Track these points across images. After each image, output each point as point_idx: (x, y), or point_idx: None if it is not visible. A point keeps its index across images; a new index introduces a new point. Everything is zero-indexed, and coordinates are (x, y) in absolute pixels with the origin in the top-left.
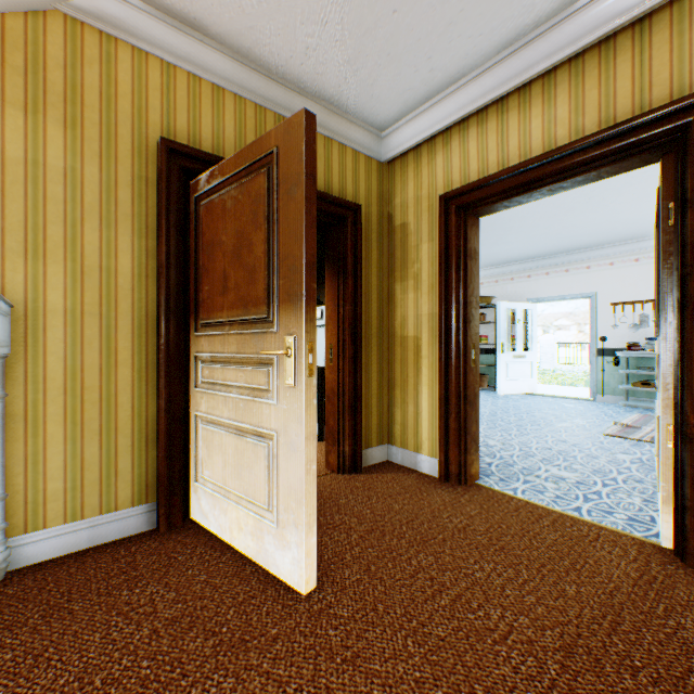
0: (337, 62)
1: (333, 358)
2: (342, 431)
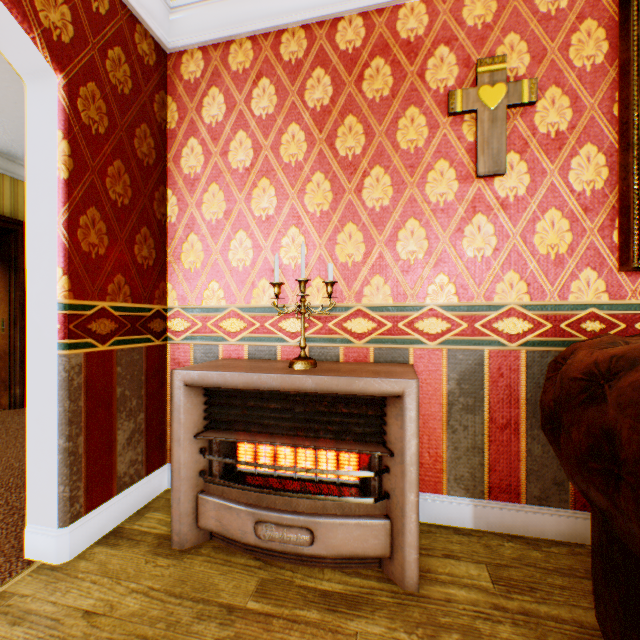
0: (4, 138)
1: (6, 328)
2: (14, 379)
